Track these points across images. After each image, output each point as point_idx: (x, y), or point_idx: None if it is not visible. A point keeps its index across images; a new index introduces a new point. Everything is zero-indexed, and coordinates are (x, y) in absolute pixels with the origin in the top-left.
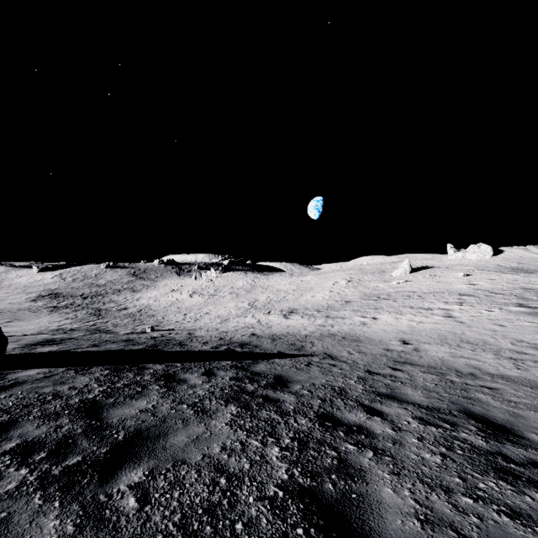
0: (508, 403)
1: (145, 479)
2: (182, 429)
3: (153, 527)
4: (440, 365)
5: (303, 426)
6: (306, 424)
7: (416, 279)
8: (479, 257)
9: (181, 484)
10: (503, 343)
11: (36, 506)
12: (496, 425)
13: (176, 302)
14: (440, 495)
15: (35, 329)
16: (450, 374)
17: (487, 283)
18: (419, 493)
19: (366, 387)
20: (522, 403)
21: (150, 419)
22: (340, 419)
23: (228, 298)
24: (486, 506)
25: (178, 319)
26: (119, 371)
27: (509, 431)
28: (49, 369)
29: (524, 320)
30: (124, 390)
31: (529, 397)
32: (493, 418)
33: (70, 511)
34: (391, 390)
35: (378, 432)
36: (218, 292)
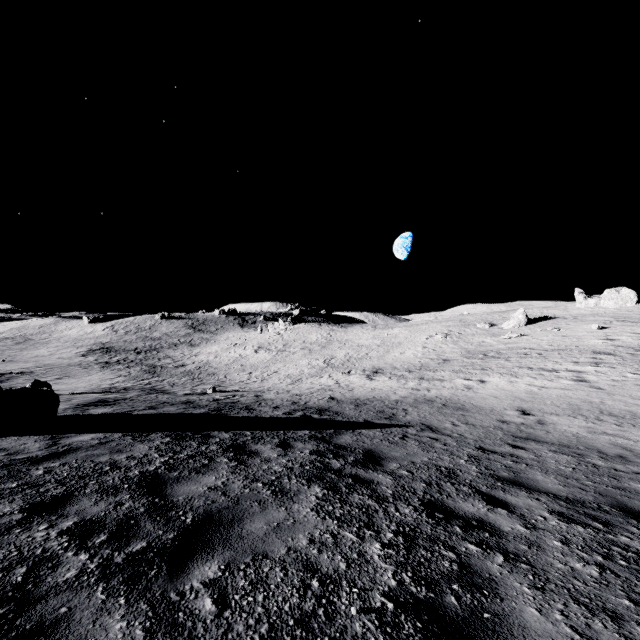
0: None
1: (222, 575)
2: (260, 514)
3: (236, 639)
4: (575, 443)
5: (407, 517)
6: (410, 514)
7: (534, 333)
8: (618, 305)
9: (264, 584)
10: None
11: (99, 601)
12: None
13: (239, 358)
14: (606, 623)
15: (86, 388)
16: (591, 455)
17: (632, 338)
18: (575, 617)
19: (482, 469)
20: None
21: (221, 500)
22: (454, 509)
23: (299, 355)
24: None
25: (242, 379)
26: (181, 439)
27: None
28: (104, 434)
29: None
30: (189, 462)
31: None
32: None
33: (137, 611)
34: (514, 474)
35: (506, 529)
36: (288, 347)
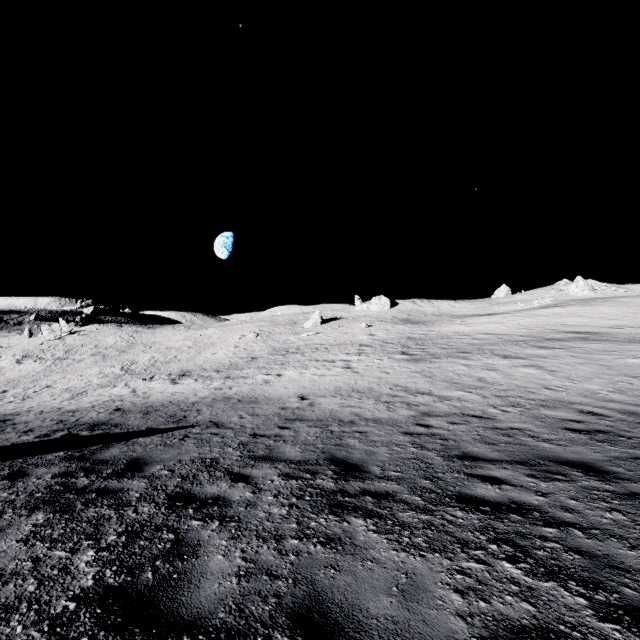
0: (370, 443)
1: None
2: None
3: None
4: (327, 417)
5: (143, 515)
6: (149, 510)
7: (326, 331)
8: (380, 309)
9: None
10: (384, 389)
11: None
12: (350, 466)
13: None
14: (271, 545)
15: None
16: (334, 424)
17: (383, 334)
18: (250, 549)
19: (244, 453)
20: (380, 441)
21: None
22: (197, 494)
23: (88, 362)
24: (308, 542)
25: None
26: None
27: (359, 468)
28: None
29: (403, 366)
30: None
31: (387, 434)
32: (351, 459)
33: None
34: (270, 451)
35: (235, 499)
36: (72, 353)
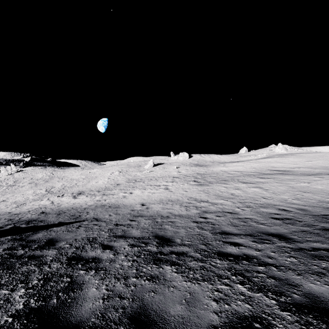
0: (176, 227)
1: None
2: None
3: None
4: (155, 214)
5: (53, 269)
6: (57, 266)
7: (156, 170)
8: (184, 159)
9: None
10: (184, 199)
11: None
12: (165, 239)
13: None
14: (122, 281)
15: None
16: (158, 218)
17: (185, 171)
18: (111, 284)
19: (110, 234)
20: (181, 226)
21: None
22: (84, 257)
23: (27, 187)
24: (141, 279)
25: None
26: None
27: (169, 240)
28: None
29: (194, 188)
30: None
31: (185, 223)
32: (166, 236)
33: None
34: (124, 232)
35: (104, 258)
36: (18, 182)
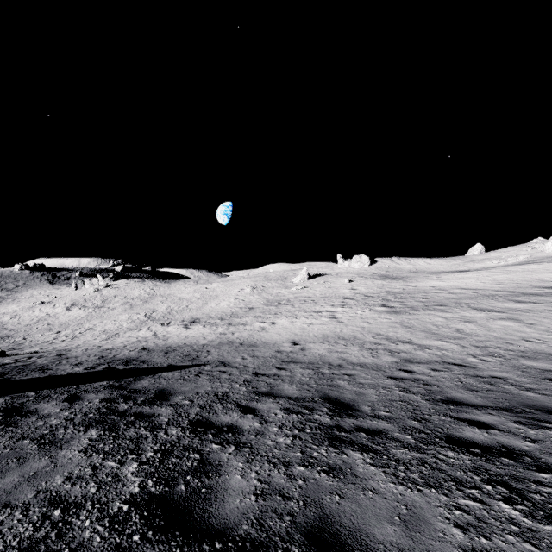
0: (358, 385)
1: None
2: (15, 469)
3: None
4: (318, 360)
5: (172, 436)
6: (177, 433)
7: (312, 285)
8: (360, 266)
9: None
10: (367, 337)
11: None
12: (343, 404)
13: (45, 317)
14: (281, 470)
15: None
16: (324, 367)
17: (364, 288)
18: (263, 472)
19: (249, 389)
20: (367, 383)
21: None
22: (214, 422)
23: (119, 310)
24: (312, 469)
25: (47, 339)
26: None
27: (351, 407)
28: None
29: (384, 317)
30: None
31: (373, 378)
32: (343, 399)
33: None
34: (270, 388)
35: (246, 428)
36: (107, 303)
